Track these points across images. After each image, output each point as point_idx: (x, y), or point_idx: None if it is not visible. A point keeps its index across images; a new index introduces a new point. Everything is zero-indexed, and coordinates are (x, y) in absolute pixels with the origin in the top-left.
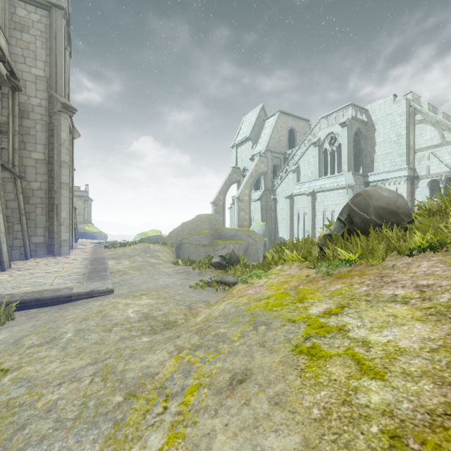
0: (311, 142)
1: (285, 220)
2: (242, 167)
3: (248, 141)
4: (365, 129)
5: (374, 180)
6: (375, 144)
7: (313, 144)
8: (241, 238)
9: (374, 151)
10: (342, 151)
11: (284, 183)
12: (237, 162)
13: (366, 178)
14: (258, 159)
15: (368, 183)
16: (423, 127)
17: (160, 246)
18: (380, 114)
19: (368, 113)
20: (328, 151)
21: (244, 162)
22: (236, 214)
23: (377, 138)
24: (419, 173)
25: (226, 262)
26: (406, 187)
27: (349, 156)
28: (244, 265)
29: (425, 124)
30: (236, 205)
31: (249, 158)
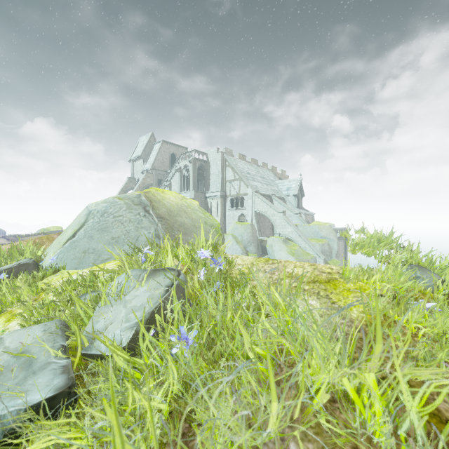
0: (176, 169)
1: None
2: (137, 178)
3: (141, 159)
4: (206, 164)
5: (208, 196)
6: (210, 175)
7: (177, 170)
8: None
9: (210, 179)
10: (190, 177)
11: None
12: (133, 173)
13: (205, 194)
14: (145, 175)
15: (206, 197)
16: (229, 169)
17: None
18: (212, 157)
19: (207, 156)
20: (185, 176)
21: (138, 174)
22: None
23: (211, 171)
24: (227, 194)
25: None
26: (221, 201)
27: (193, 181)
28: None
29: (229, 167)
30: None
31: (141, 172)
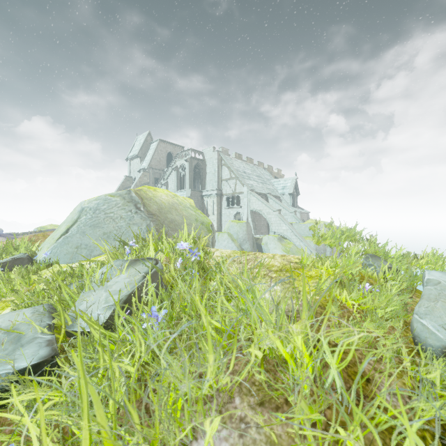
0: (172, 168)
1: None
2: (134, 176)
3: (138, 158)
4: (202, 163)
5: (205, 195)
6: (206, 173)
7: (174, 169)
8: None
9: (206, 178)
10: (187, 176)
11: None
12: (130, 172)
13: (201, 193)
14: (142, 173)
15: (203, 196)
16: (225, 168)
17: None
18: (208, 156)
19: (204, 155)
20: (182, 174)
21: (135, 173)
22: None
23: (207, 170)
24: (223, 193)
25: None
26: (217, 200)
27: (190, 180)
28: None
29: (225, 166)
30: None
31: (138, 171)
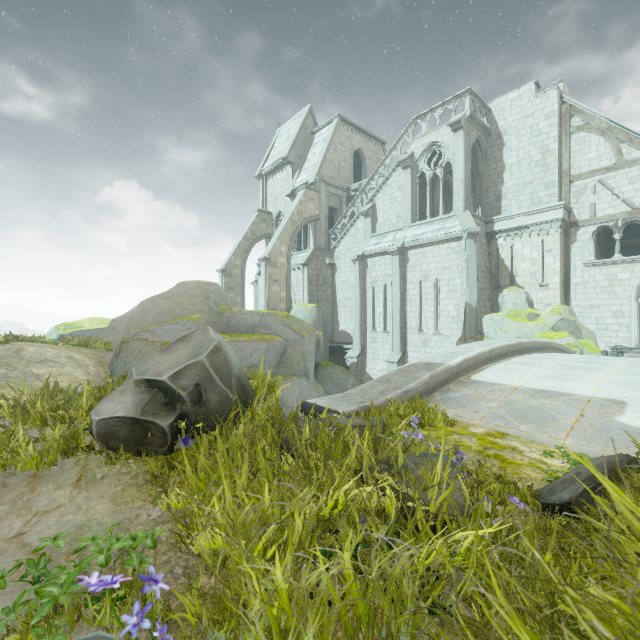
0: (399, 160)
1: (351, 300)
2: (276, 211)
3: (286, 167)
4: (486, 143)
5: (504, 229)
6: (503, 169)
7: (402, 165)
8: (272, 330)
9: (502, 181)
10: (454, 174)
11: (348, 237)
12: (266, 203)
13: (489, 226)
14: (304, 193)
15: (493, 235)
16: (585, 139)
17: (63, 350)
18: (512, 116)
19: (492, 116)
20: (427, 176)
21: (278, 203)
22: (264, 289)
23: (507, 158)
24: (578, 217)
25: (177, 414)
26: (560, 240)
27: (465, 184)
28: (274, 419)
29: (588, 132)
30: (264, 272)
31: (288, 195)
